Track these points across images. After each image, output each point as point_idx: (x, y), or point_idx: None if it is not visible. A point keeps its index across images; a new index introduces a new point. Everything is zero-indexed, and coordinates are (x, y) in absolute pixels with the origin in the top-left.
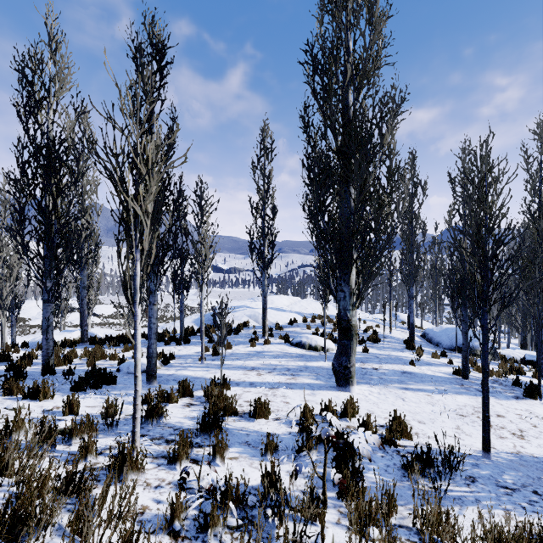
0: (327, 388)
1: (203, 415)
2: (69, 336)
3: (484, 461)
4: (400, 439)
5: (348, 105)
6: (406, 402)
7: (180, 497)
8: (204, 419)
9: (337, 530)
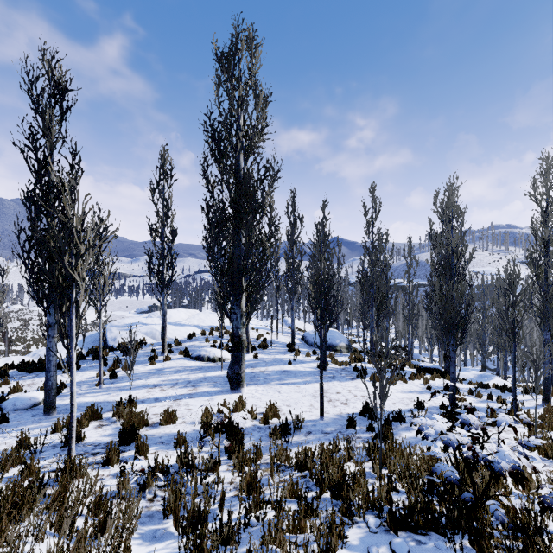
0: (223, 392)
1: (123, 428)
2: None
3: (320, 422)
4: (272, 419)
5: (239, 166)
6: (281, 394)
7: (125, 475)
8: (124, 431)
9: (226, 473)
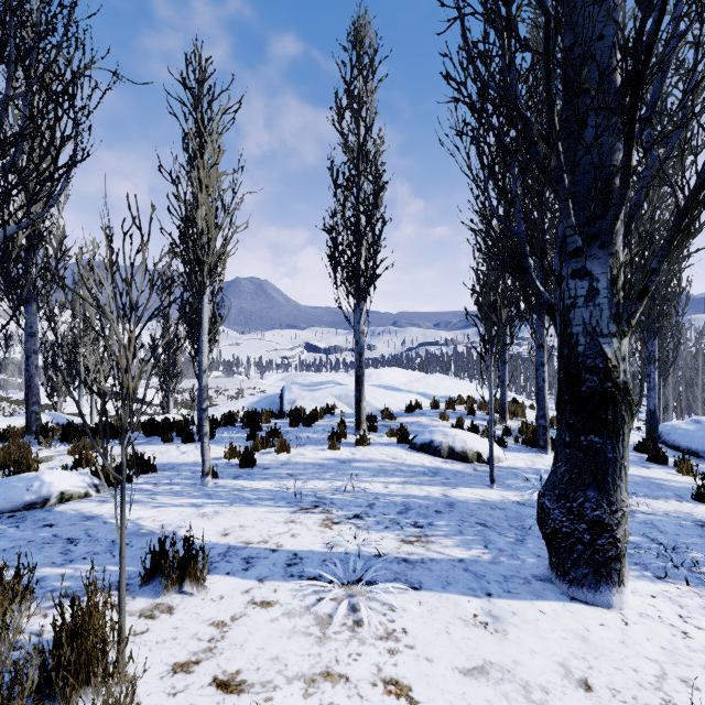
0: (530, 583)
1: None
2: (21, 423)
3: None
4: None
5: None
6: None
7: None
8: None
9: None
